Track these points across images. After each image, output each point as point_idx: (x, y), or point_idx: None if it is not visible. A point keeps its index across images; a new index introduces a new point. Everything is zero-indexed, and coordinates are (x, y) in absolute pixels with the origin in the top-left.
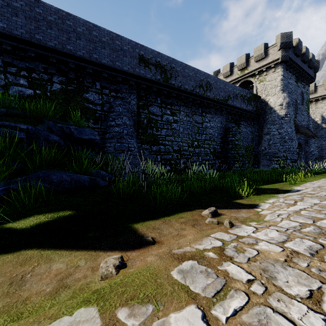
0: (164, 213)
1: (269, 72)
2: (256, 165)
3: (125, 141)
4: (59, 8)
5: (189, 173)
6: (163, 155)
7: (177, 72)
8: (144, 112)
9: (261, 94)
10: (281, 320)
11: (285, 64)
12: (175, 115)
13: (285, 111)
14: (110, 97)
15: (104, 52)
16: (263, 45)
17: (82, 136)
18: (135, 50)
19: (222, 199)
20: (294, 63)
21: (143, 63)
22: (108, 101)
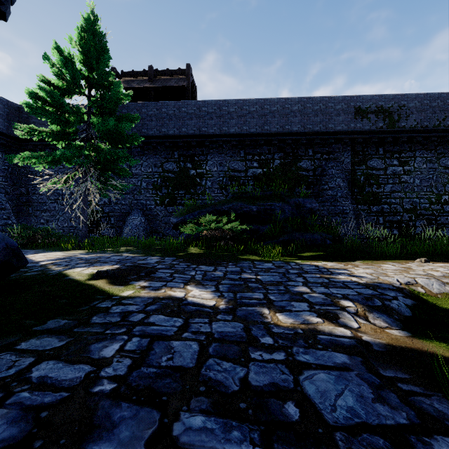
0: (383, 260)
1: None
2: None
3: (339, 204)
4: (280, 98)
5: (422, 238)
6: (387, 216)
7: (409, 109)
8: (361, 168)
9: None
10: (415, 267)
11: None
12: (406, 164)
13: None
14: (321, 160)
15: (316, 119)
16: None
17: (307, 205)
18: (350, 104)
19: (446, 259)
20: None
21: (360, 115)
22: (319, 165)
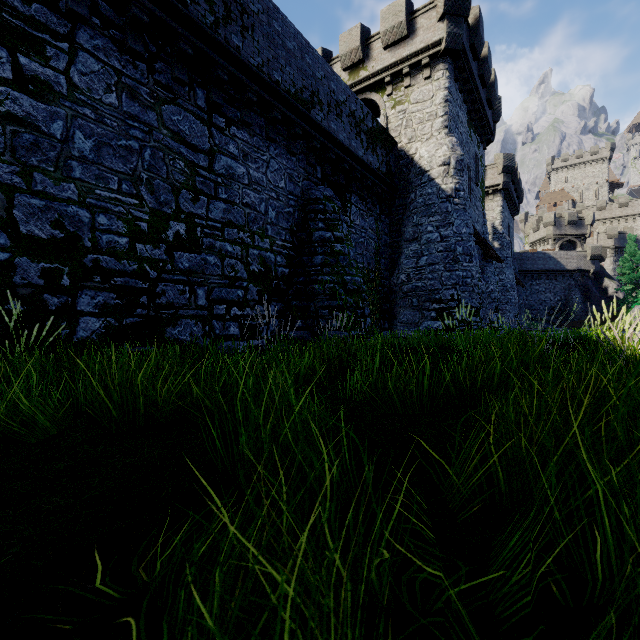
0: None
1: (417, 78)
2: (386, 323)
3: None
4: None
5: None
6: None
7: None
8: None
9: (398, 136)
10: None
11: (453, 63)
12: (33, 51)
13: (455, 182)
14: None
15: None
16: (404, 1)
17: None
18: None
19: None
20: (468, 70)
21: None
22: None
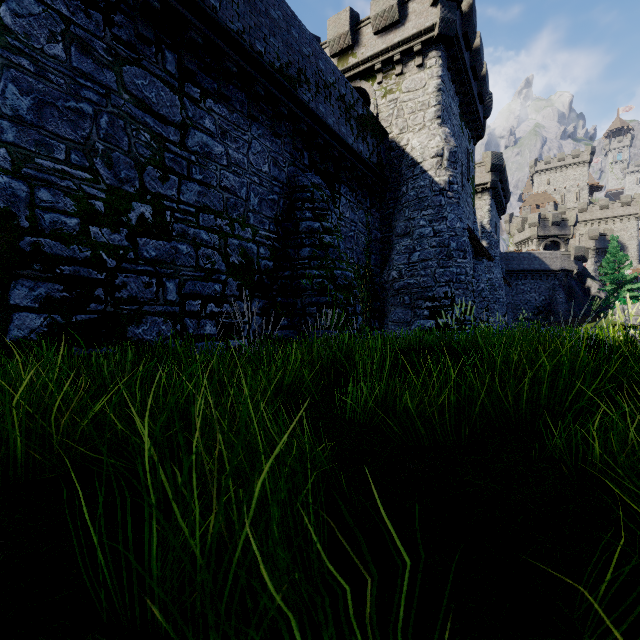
0: None
1: (409, 66)
2: (377, 322)
3: None
4: None
5: None
6: None
7: None
8: None
9: (389, 127)
10: None
11: (446, 51)
12: None
13: (449, 174)
14: None
15: None
16: None
17: None
18: None
19: None
20: (461, 59)
21: None
22: None
